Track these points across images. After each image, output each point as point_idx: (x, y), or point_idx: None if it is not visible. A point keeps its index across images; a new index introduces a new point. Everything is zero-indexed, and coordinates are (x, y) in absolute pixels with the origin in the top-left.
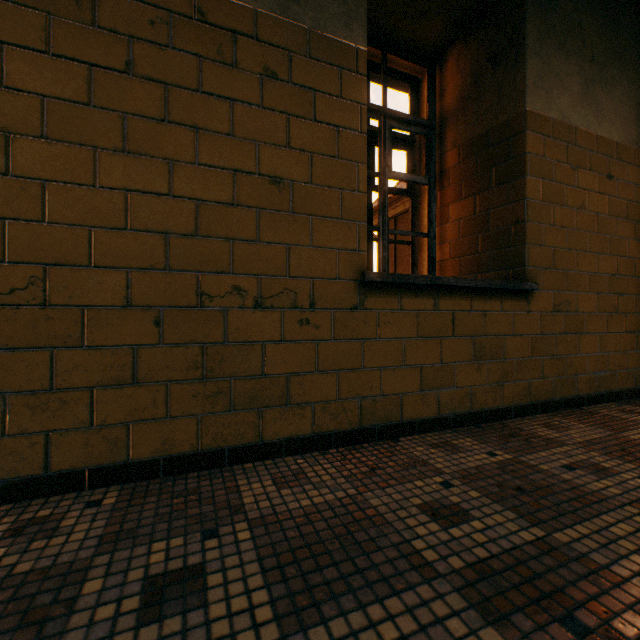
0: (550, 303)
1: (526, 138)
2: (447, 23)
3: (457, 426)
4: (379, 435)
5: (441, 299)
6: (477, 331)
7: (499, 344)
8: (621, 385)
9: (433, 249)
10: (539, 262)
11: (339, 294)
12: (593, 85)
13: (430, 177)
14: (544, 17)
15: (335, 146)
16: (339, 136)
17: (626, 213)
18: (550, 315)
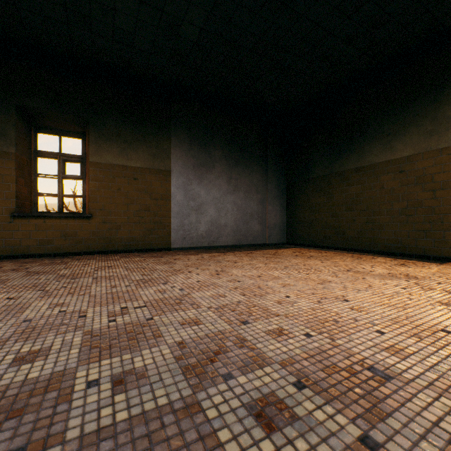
0: (102, 220)
1: (90, 170)
2: (78, 127)
3: (55, 256)
4: (21, 257)
5: (48, 220)
6: (65, 229)
7: (76, 233)
8: (143, 247)
9: (85, 200)
10: (96, 208)
11: (4, 219)
12: (126, 150)
13: (83, 175)
14: (99, 132)
15: (3, 180)
16: (4, 177)
17: (146, 190)
18: (102, 224)
